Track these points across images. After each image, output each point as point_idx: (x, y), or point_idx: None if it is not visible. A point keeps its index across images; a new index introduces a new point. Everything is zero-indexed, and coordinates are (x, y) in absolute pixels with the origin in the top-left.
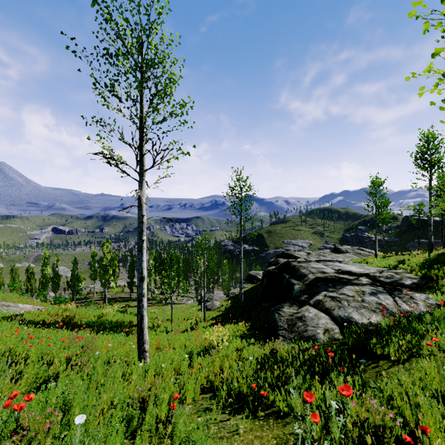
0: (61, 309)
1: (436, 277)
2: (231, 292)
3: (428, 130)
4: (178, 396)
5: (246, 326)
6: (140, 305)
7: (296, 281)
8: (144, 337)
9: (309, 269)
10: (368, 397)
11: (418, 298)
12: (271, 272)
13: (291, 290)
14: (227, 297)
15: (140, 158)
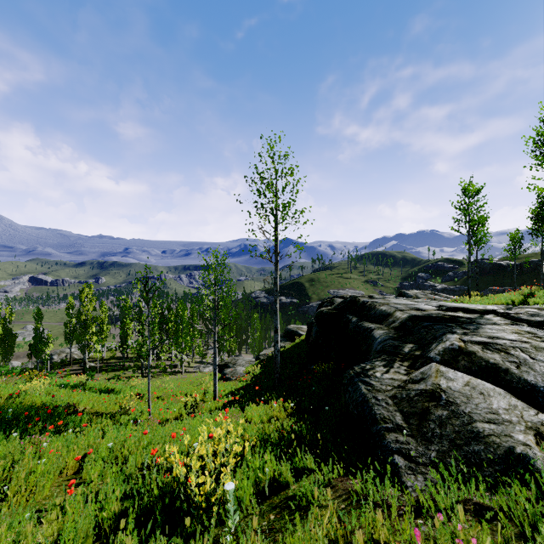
0: None
1: None
2: (262, 353)
3: None
4: None
5: (286, 408)
6: None
7: (374, 325)
8: None
9: (393, 305)
10: None
11: None
12: (326, 313)
13: (367, 340)
14: (256, 361)
15: None
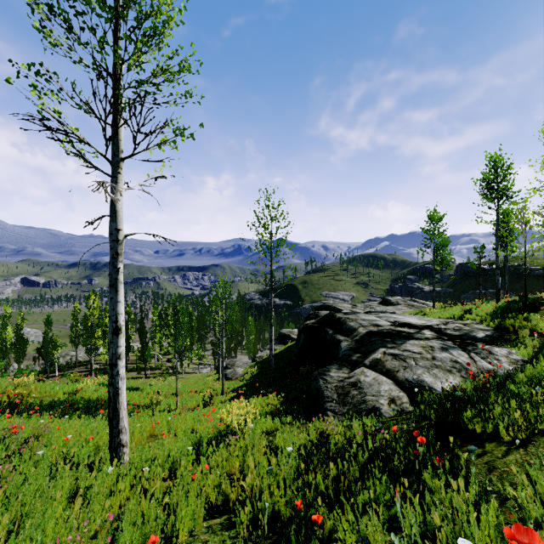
0: (13, 384)
1: (512, 327)
2: (258, 356)
3: (496, 153)
4: (156, 541)
5: (278, 398)
6: (112, 373)
7: (343, 337)
8: (121, 423)
9: (359, 321)
10: (543, 537)
11: (499, 353)
12: (310, 326)
13: (337, 349)
14: (252, 363)
15: (113, 138)
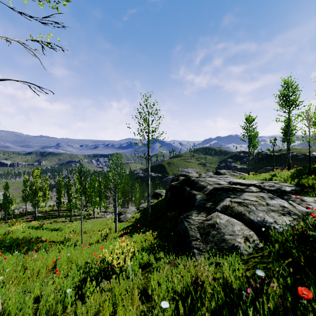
0: None
1: (307, 184)
2: (141, 206)
3: (288, 78)
4: None
5: (153, 235)
6: None
7: (197, 192)
8: None
9: (207, 182)
10: None
11: (309, 200)
12: (174, 186)
13: (193, 200)
14: (137, 211)
15: None
